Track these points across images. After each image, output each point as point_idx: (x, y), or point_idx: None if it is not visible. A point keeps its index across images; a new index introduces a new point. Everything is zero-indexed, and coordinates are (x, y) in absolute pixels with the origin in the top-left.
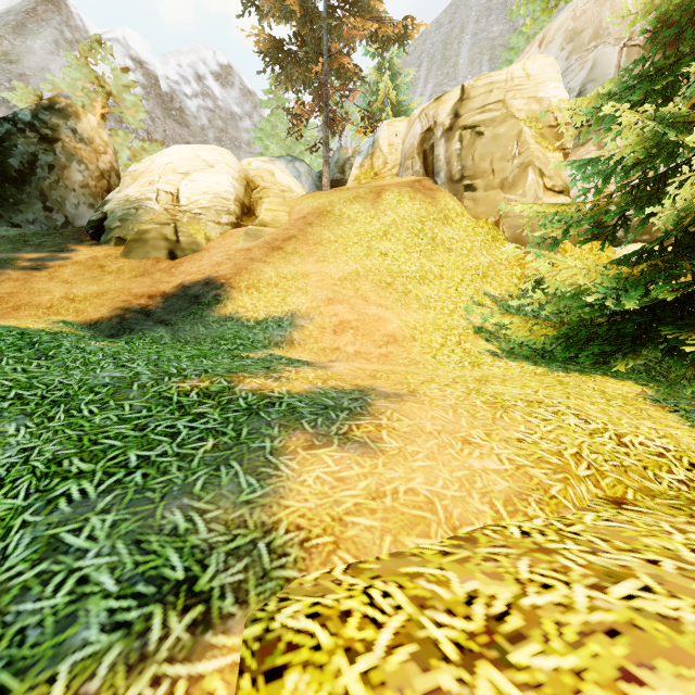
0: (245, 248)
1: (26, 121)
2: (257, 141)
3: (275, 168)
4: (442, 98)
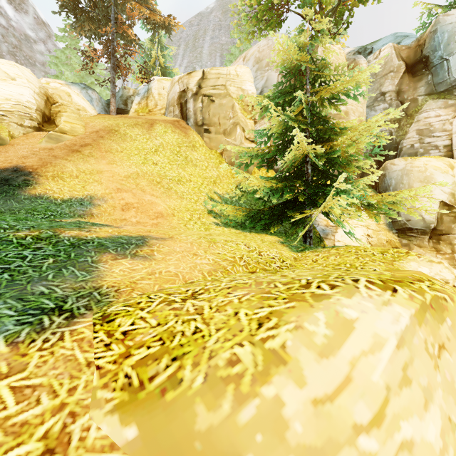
0: (48, 147)
1: None
2: (53, 65)
3: (71, 91)
4: (192, 74)
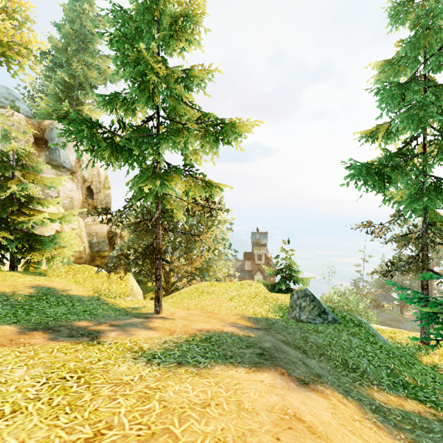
0: None
1: None
2: None
3: None
4: None
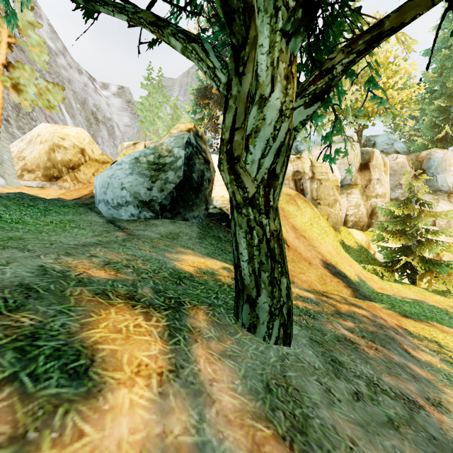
0: (295, 236)
1: (195, 145)
2: (139, 111)
3: None
4: (302, 160)
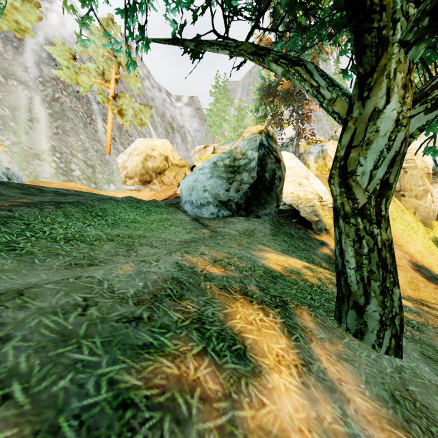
0: None
1: (266, 145)
2: (208, 117)
3: None
4: None
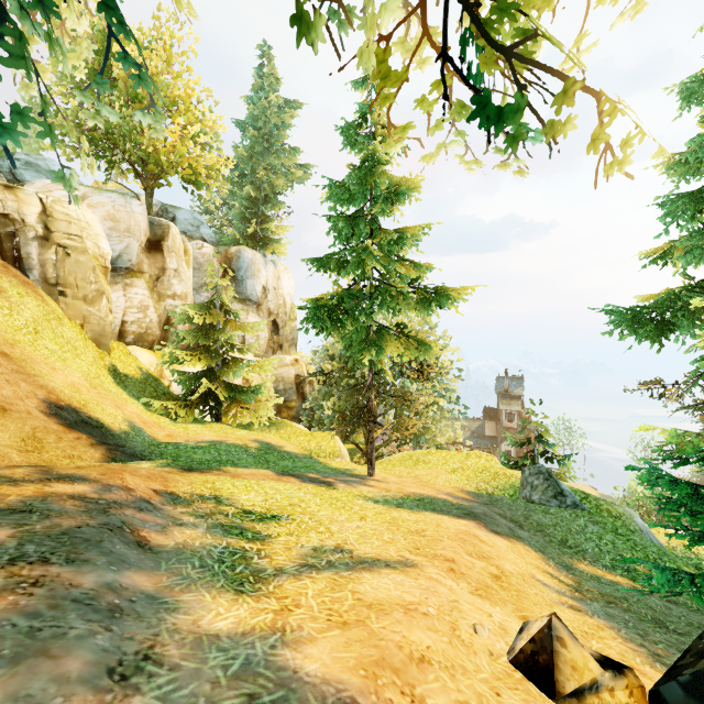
0: None
1: None
2: None
3: None
4: (20, 195)
